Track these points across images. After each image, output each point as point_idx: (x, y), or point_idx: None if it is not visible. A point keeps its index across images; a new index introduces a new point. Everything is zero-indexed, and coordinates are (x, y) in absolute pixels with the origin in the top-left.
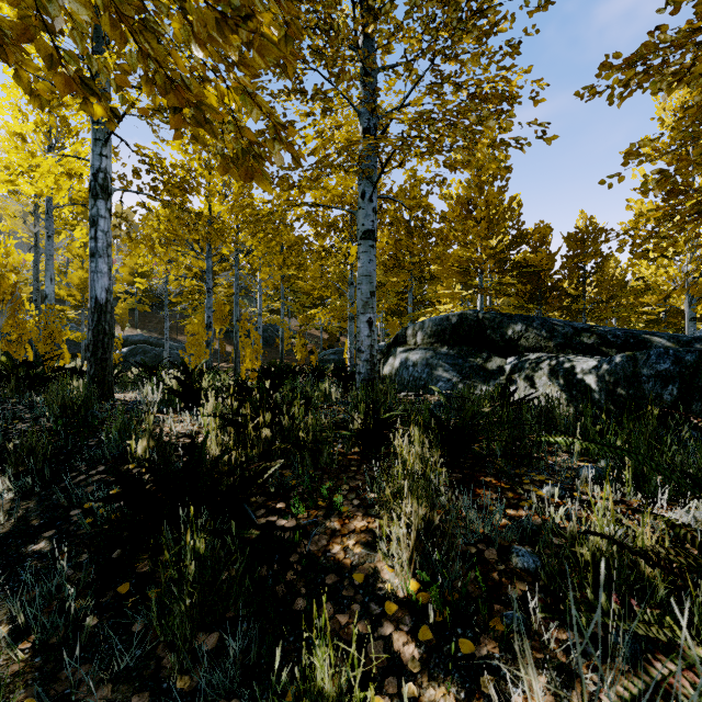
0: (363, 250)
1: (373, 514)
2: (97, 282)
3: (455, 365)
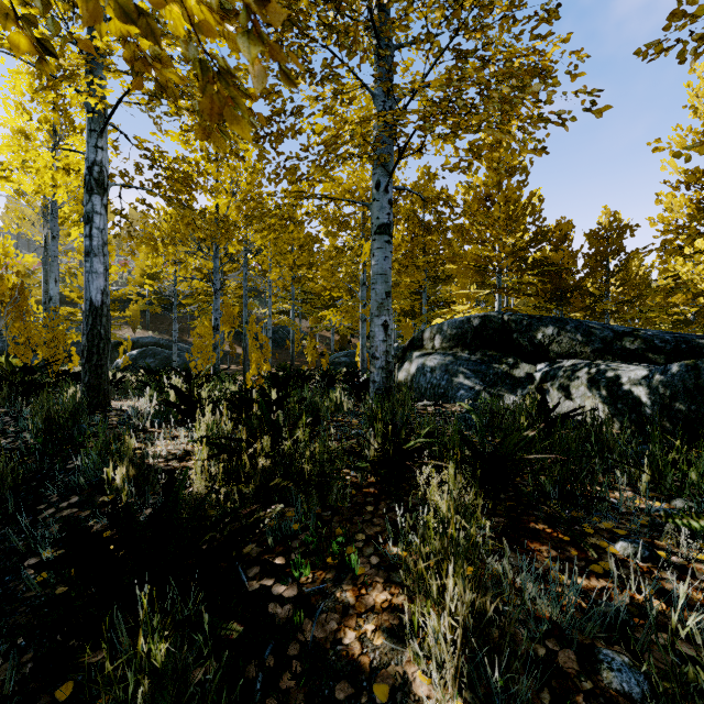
0: (378, 246)
1: (397, 582)
2: (91, 283)
3: (478, 372)
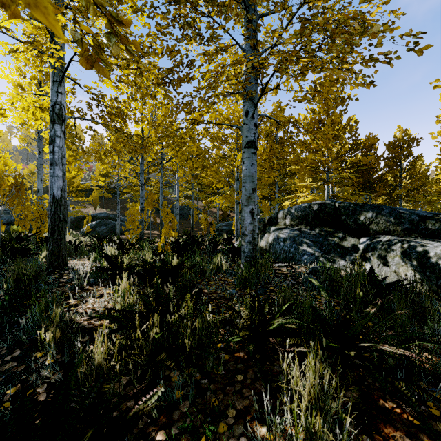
0: (247, 156)
1: None
2: (54, 183)
3: (317, 242)
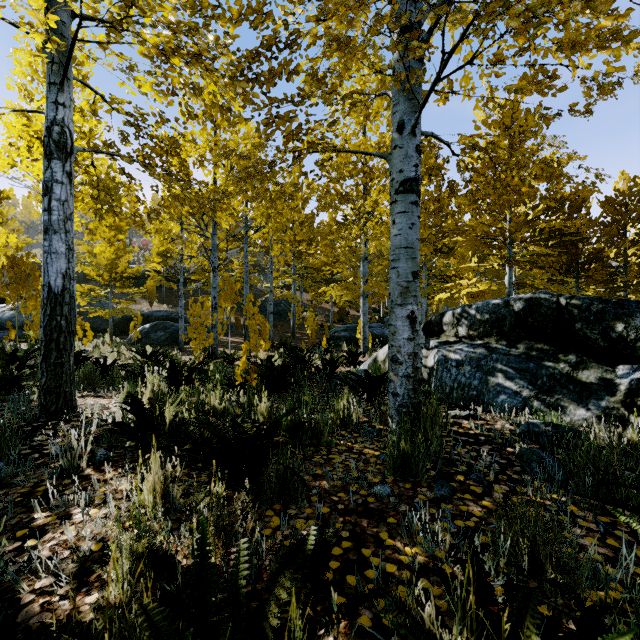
0: (401, 210)
1: None
2: (50, 265)
3: (524, 371)
